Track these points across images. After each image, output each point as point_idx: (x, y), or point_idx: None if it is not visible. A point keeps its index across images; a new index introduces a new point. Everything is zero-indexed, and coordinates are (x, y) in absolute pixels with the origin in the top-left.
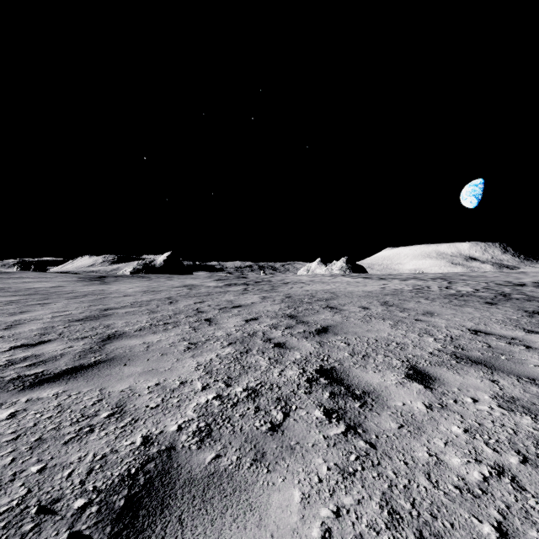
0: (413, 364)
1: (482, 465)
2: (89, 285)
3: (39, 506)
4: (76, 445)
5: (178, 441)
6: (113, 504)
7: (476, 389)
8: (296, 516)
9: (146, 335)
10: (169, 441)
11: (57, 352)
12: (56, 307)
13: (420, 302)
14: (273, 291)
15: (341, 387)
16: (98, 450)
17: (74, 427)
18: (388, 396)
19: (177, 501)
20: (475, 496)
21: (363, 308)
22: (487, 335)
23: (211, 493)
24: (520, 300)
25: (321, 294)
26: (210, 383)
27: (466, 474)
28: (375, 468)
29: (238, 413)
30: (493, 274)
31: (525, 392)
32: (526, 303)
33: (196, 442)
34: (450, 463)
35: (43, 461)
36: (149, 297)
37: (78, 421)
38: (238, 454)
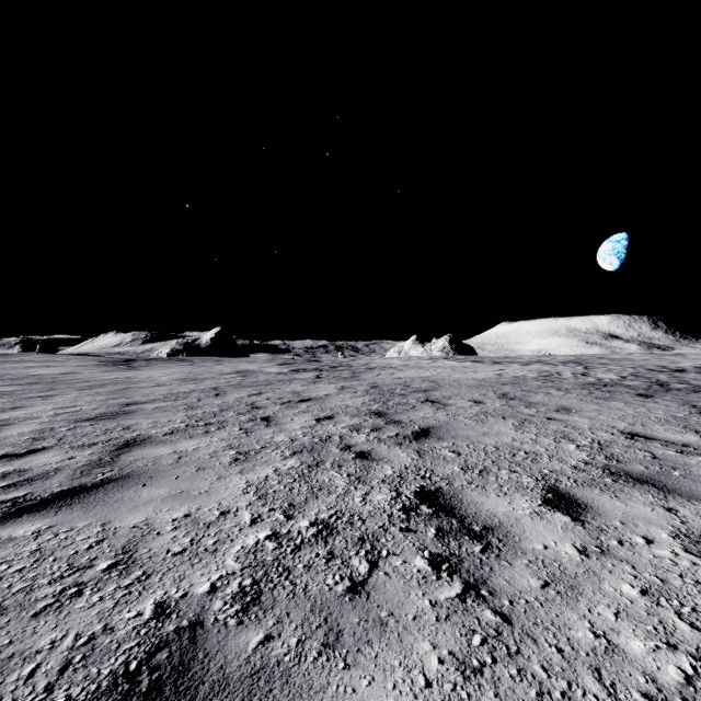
0: (551, 483)
1: (678, 653)
2: (111, 370)
3: None
4: (51, 618)
5: (209, 611)
6: None
7: (647, 523)
8: None
9: (178, 441)
10: (195, 611)
11: (51, 466)
12: (62, 401)
13: (551, 394)
14: (354, 379)
15: (452, 520)
16: (85, 628)
17: (54, 587)
18: (522, 534)
19: None
20: None
21: (475, 402)
22: (648, 440)
23: None
24: (682, 391)
25: (418, 383)
26: (264, 514)
27: (656, 671)
28: (513, 660)
29: (302, 563)
30: (642, 356)
31: None
32: (692, 395)
33: (236, 613)
34: (628, 650)
35: None
36: (189, 387)
37: (62, 576)
38: (300, 634)
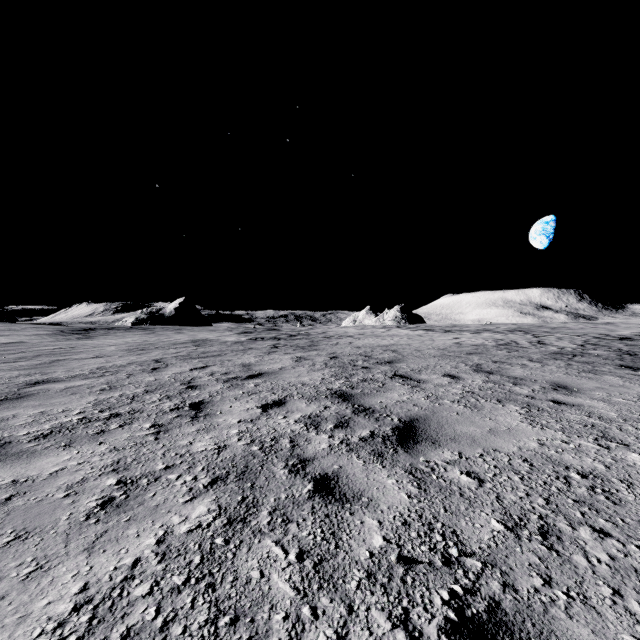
0: None
1: None
2: (63, 340)
3: None
4: None
5: None
6: None
7: None
8: None
9: (42, 453)
10: None
11: None
12: None
13: (528, 366)
14: (312, 349)
15: None
16: None
17: None
18: None
19: None
20: None
21: (452, 378)
22: None
23: None
24: None
25: (379, 353)
26: None
27: None
28: None
29: None
30: (577, 325)
31: None
32: None
33: None
34: None
35: None
36: (129, 359)
37: None
38: None
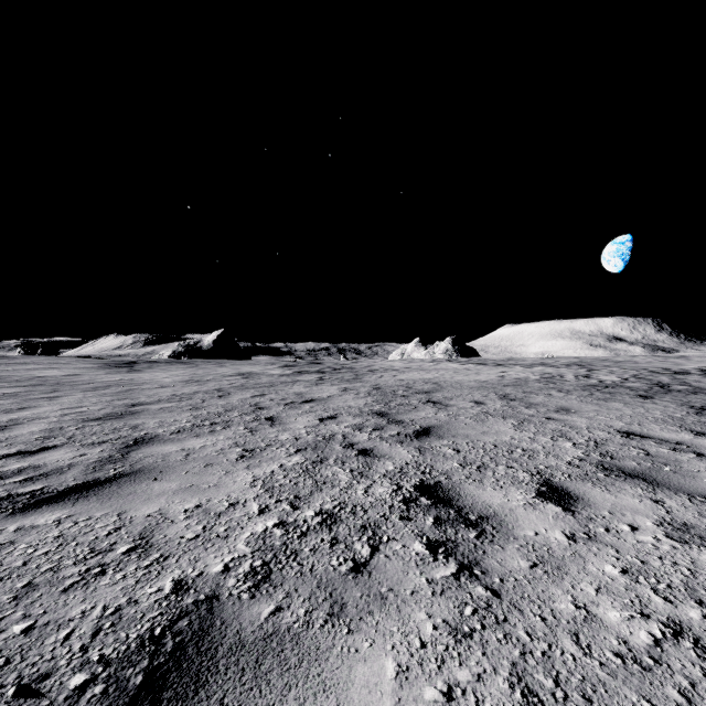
0: (546, 478)
1: (650, 621)
2: (114, 373)
3: (18, 686)
4: (79, 593)
5: (224, 587)
6: (126, 681)
7: (634, 512)
8: (390, 700)
9: (185, 439)
10: (211, 587)
11: (64, 462)
12: (68, 402)
13: (552, 395)
14: (356, 381)
15: (450, 510)
16: (111, 601)
17: (79, 567)
18: (515, 522)
19: (218, 677)
20: (644, 668)
21: (476, 403)
22: (643, 439)
23: (268, 664)
24: (682, 392)
25: (420, 384)
26: (271, 505)
27: (629, 635)
28: (500, 627)
29: (308, 547)
30: (645, 358)
31: (701, 516)
32: (692, 396)
33: (249, 589)
34: (605, 619)
35: (31, 616)
36: (192, 389)
37: (85, 558)
38: (307, 606)
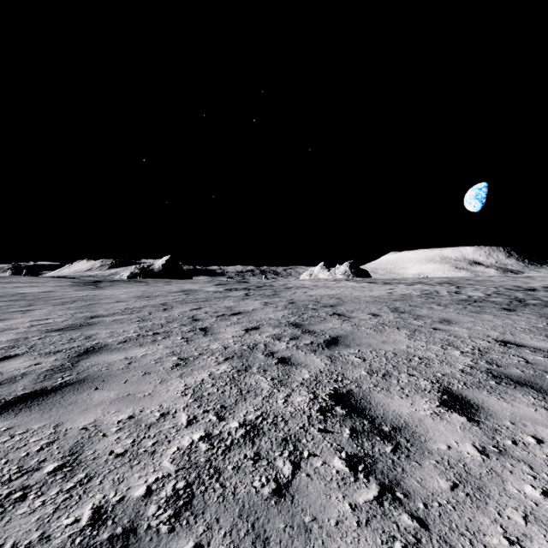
0: (445, 385)
1: None
2: (82, 290)
3: None
4: None
5: (143, 517)
6: None
7: (533, 422)
8: None
9: (130, 348)
10: (130, 517)
11: (19, 371)
12: (38, 315)
13: (433, 309)
14: (275, 297)
15: (364, 421)
16: (22, 537)
17: (1, 491)
18: (426, 434)
19: None
20: None
21: (373, 315)
22: (519, 347)
23: None
24: (537, 306)
25: (326, 299)
26: (199, 415)
27: None
28: None
29: (232, 465)
30: (500, 278)
31: None
32: (546, 309)
33: (169, 519)
34: None
35: None
36: (142, 303)
37: (10, 480)
38: (228, 542)
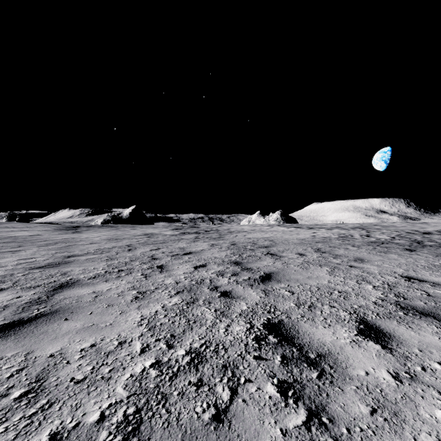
0: (361, 316)
1: None
2: (63, 233)
3: None
4: None
5: None
6: None
7: (438, 350)
8: None
9: (98, 283)
10: None
11: (2, 303)
12: (25, 254)
13: (349, 249)
14: (220, 239)
15: (293, 348)
16: None
17: None
18: (346, 360)
19: None
20: None
21: (300, 255)
22: (421, 282)
23: None
24: (433, 247)
25: (261, 241)
26: (151, 343)
27: None
28: None
29: (177, 390)
30: (401, 224)
31: None
32: (440, 250)
33: None
34: None
35: None
36: (112, 245)
37: None
38: None
